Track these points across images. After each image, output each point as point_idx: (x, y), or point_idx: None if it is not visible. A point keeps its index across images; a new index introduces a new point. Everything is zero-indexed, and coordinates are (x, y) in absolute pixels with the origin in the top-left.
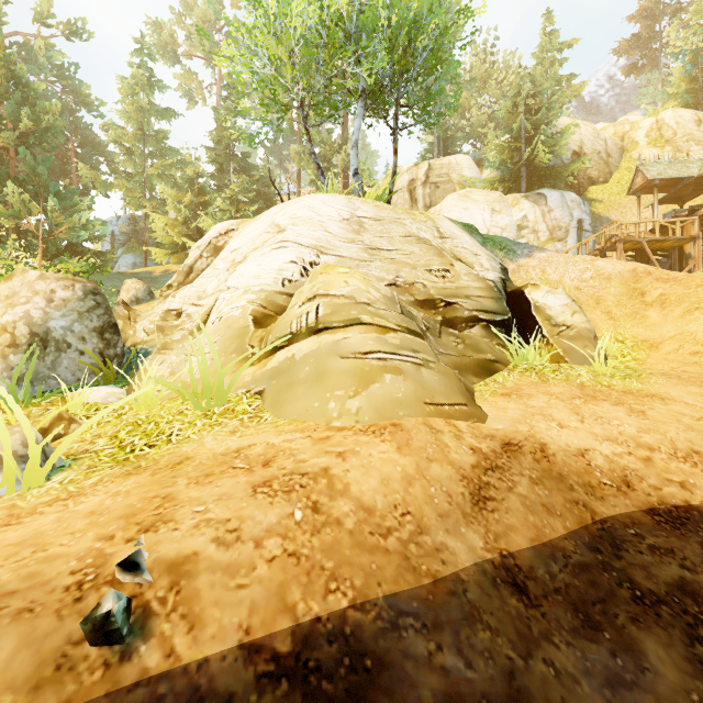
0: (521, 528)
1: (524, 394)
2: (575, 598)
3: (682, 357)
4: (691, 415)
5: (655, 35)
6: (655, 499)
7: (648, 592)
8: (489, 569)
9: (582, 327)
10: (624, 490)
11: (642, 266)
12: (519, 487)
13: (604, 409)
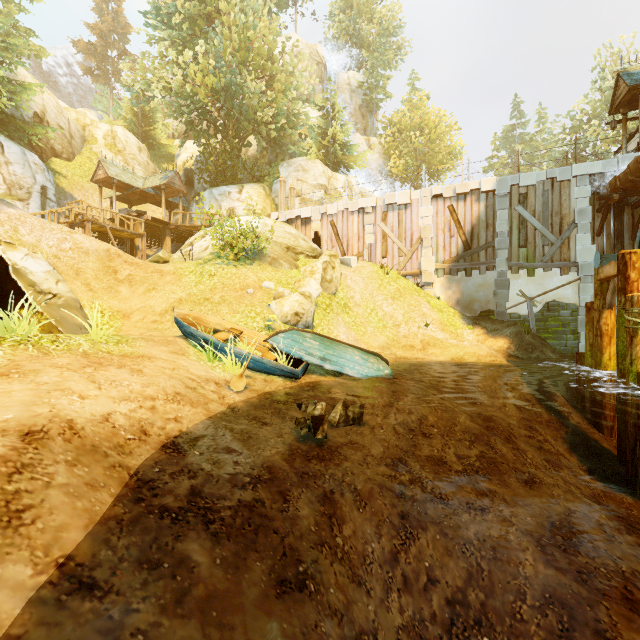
0: (72, 522)
1: (29, 371)
2: (137, 554)
3: (147, 325)
4: (169, 367)
5: (108, 58)
6: (164, 437)
7: (179, 510)
8: (49, 594)
9: (69, 297)
10: (144, 438)
11: (114, 248)
12: (57, 477)
13: (114, 373)
